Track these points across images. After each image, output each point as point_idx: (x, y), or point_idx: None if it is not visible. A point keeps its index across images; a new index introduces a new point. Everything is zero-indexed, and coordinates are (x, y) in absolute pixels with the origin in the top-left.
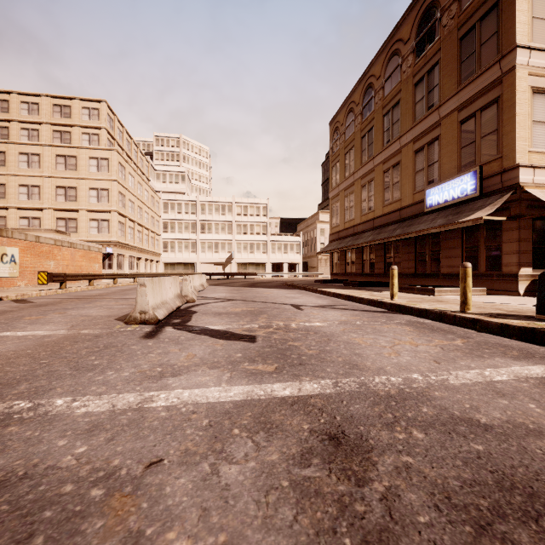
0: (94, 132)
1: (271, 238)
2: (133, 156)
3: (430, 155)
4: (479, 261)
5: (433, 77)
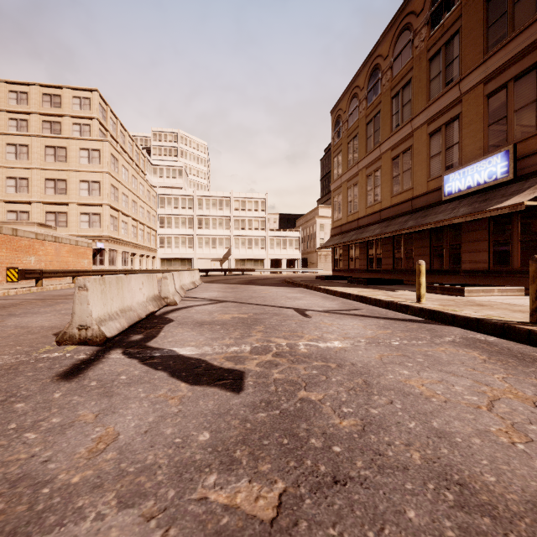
0: (85, 122)
1: (269, 234)
2: (127, 149)
3: (448, 136)
4: (511, 256)
5: (451, 48)
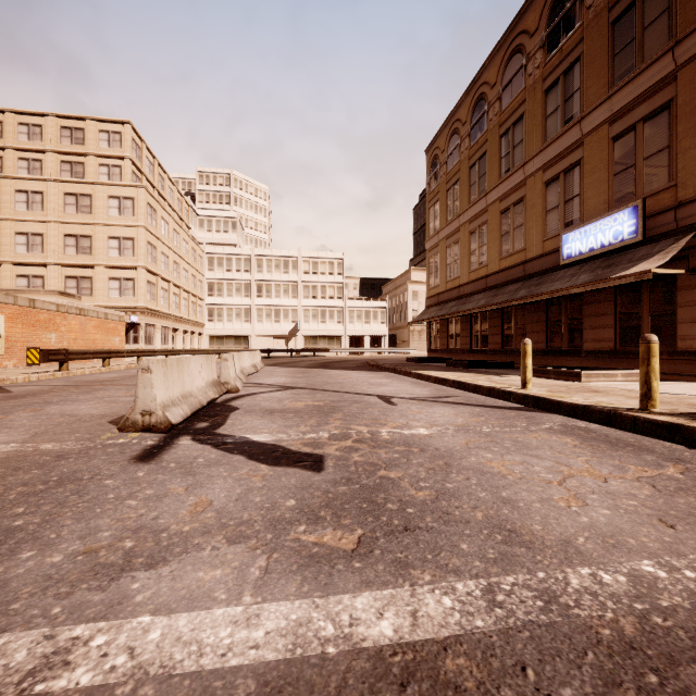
0: (114, 163)
1: (348, 304)
2: (167, 196)
3: (568, 187)
4: (640, 333)
5: (571, 78)
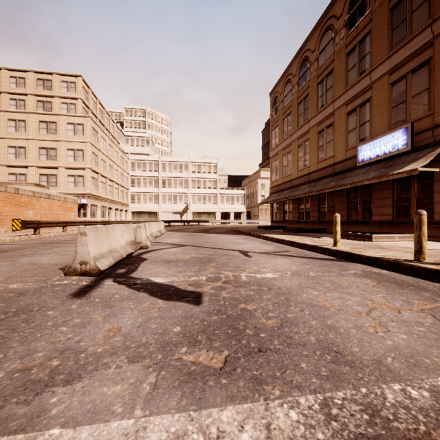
0: (71, 102)
1: (220, 192)
2: (105, 123)
3: (362, 115)
4: (409, 210)
5: (364, 45)
